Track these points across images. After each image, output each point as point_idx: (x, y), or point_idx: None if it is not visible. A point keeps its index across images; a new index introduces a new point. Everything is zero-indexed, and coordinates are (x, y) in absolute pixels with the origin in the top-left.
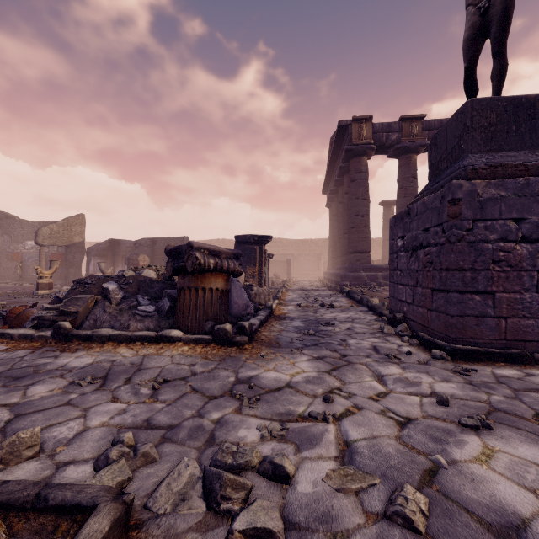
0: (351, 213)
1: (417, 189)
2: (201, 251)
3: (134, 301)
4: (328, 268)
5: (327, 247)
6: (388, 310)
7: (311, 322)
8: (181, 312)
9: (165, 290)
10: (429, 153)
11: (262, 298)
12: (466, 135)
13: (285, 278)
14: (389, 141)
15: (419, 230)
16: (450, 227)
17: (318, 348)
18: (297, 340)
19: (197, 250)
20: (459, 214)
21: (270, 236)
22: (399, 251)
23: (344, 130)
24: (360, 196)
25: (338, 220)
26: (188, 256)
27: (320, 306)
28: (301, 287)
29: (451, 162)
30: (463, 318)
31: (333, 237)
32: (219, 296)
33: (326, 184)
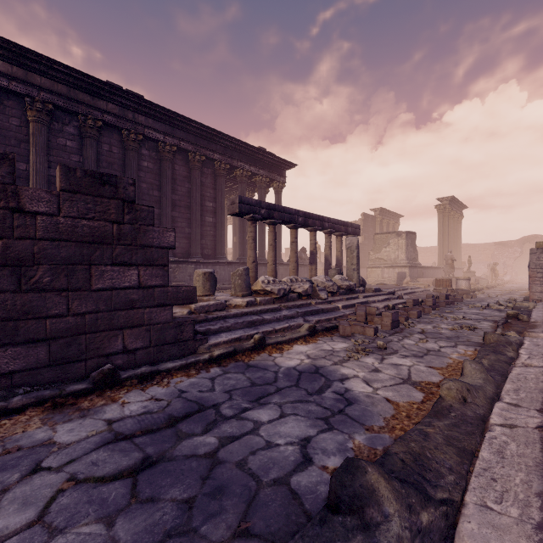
0: None
1: None
2: None
3: None
4: None
5: None
6: None
7: None
8: None
9: None
10: None
11: None
12: None
13: None
14: None
15: None
16: None
17: None
18: None
19: None
20: None
21: None
22: None
23: None
24: None
25: None
26: None
27: None
28: None
29: None
30: None
31: None
32: None
33: None
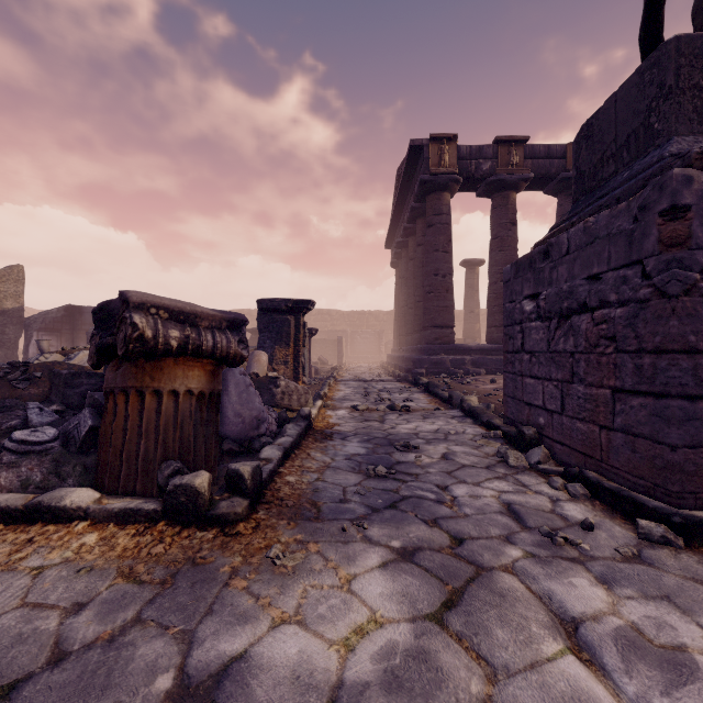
0: (428, 271)
1: (517, 241)
2: (150, 311)
3: (21, 415)
4: (394, 349)
5: (390, 321)
6: (498, 416)
7: (377, 444)
8: (107, 442)
9: (90, 392)
10: (576, 155)
11: (294, 399)
12: (664, 103)
13: (334, 363)
14: (480, 172)
15: (577, 279)
16: (666, 266)
17: (400, 516)
18: (355, 494)
19: (140, 309)
20: (686, 237)
21: (312, 301)
22: (528, 320)
23: (418, 153)
24: (440, 248)
25: (407, 283)
26: (119, 322)
27: (388, 408)
28: (358, 377)
29: (627, 159)
30: (696, 452)
31: (401, 306)
32: (194, 405)
33: (391, 234)
